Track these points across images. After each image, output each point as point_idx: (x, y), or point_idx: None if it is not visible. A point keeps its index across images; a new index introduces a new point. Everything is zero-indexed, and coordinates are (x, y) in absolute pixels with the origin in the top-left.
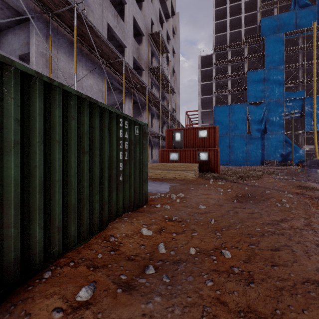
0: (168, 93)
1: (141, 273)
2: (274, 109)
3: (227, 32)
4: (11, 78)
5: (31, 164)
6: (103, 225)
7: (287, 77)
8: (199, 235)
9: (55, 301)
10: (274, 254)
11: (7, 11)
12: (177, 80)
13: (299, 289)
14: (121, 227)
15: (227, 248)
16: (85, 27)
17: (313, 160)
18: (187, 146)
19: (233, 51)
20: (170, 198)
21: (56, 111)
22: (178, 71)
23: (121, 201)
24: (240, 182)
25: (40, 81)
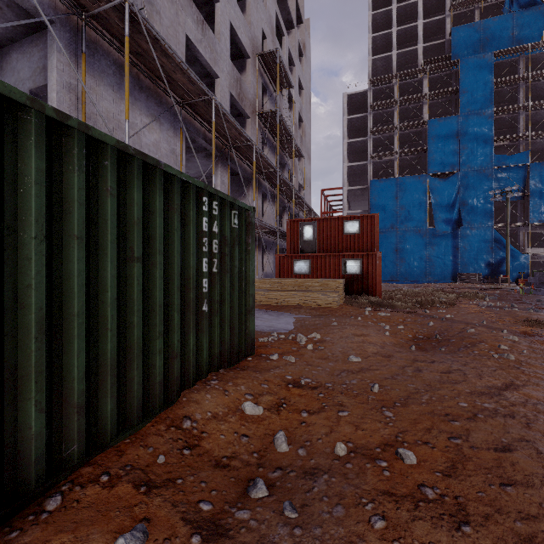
0: (290, 157)
1: (241, 496)
2: (475, 185)
3: (392, 52)
4: None
5: (20, 282)
6: (171, 395)
7: (498, 128)
8: (352, 416)
9: None
10: (502, 459)
11: (9, 12)
12: (306, 136)
13: None
14: (204, 399)
15: (408, 444)
16: (146, 39)
17: None
18: (324, 249)
19: (402, 85)
20: (295, 341)
21: (74, 177)
22: (308, 120)
23: (206, 350)
24: (420, 312)
25: (38, 117)
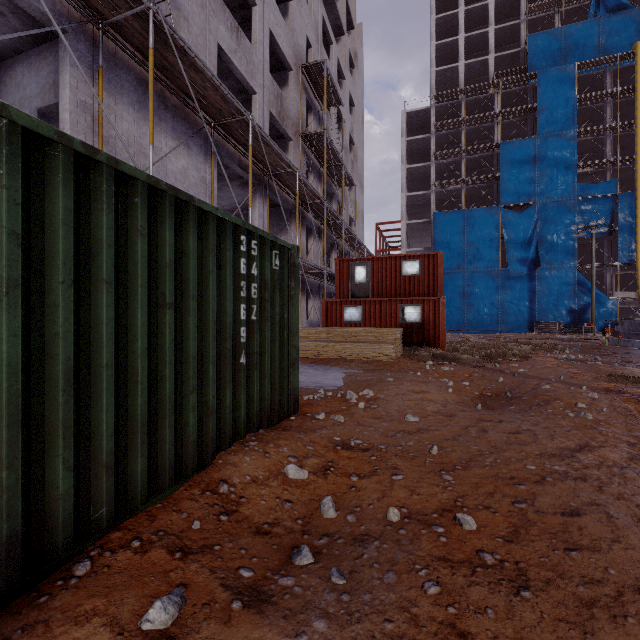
0: (340, 186)
1: (284, 563)
2: (555, 219)
3: (459, 62)
4: (0, 142)
5: (47, 330)
6: (206, 457)
7: (582, 152)
8: (407, 480)
9: (94, 631)
10: (569, 523)
11: (14, 19)
12: (358, 161)
13: (631, 605)
14: (243, 461)
15: (467, 509)
16: (173, 51)
17: (635, 322)
18: (379, 293)
19: (471, 101)
20: (344, 399)
21: (103, 217)
22: (361, 142)
23: (244, 407)
24: (489, 366)
25: (66, 153)
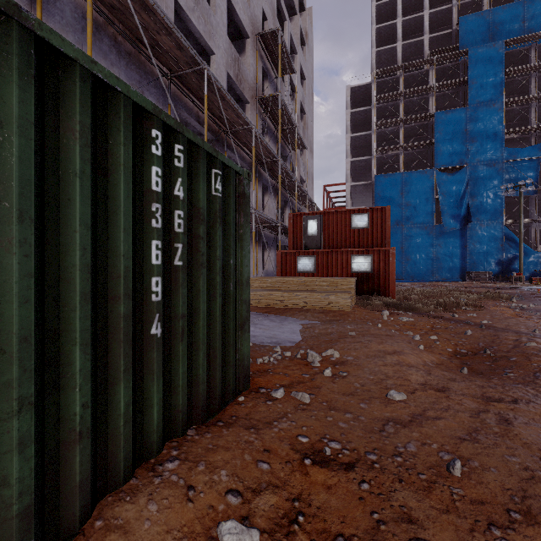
0: (293, 149)
1: None
2: (484, 180)
3: (397, 43)
4: None
5: None
6: (66, 523)
7: (508, 121)
8: None
9: None
10: None
11: None
12: (308, 129)
13: None
14: (143, 517)
15: None
16: None
17: None
18: (330, 244)
19: (408, 77)
20: (305, 362)
21: None
22: (311, 112)
23: (158, 405)
24: (447, 316)
25: None
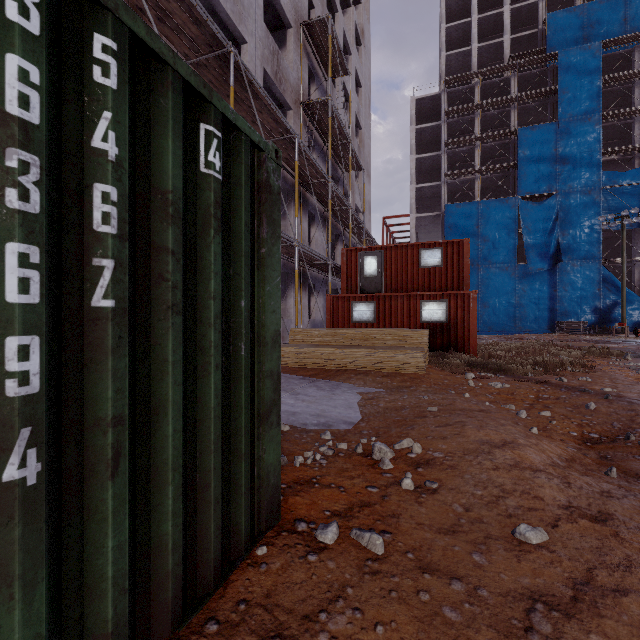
0: (346, 170)
1: None
2: (578, 210)
3: (471, 45)
4: None
5: None
6: None
7: (606, 139)
8: None
9: None
10: None
11: None
12: (365, 147)
13: None
14: None
15: None
16: None
17: None
18: (393, 287)
19: (485, 86)
20: (370, 460)
21: None
22: (368, 127)
23: None
24: (552, 380)
25: None
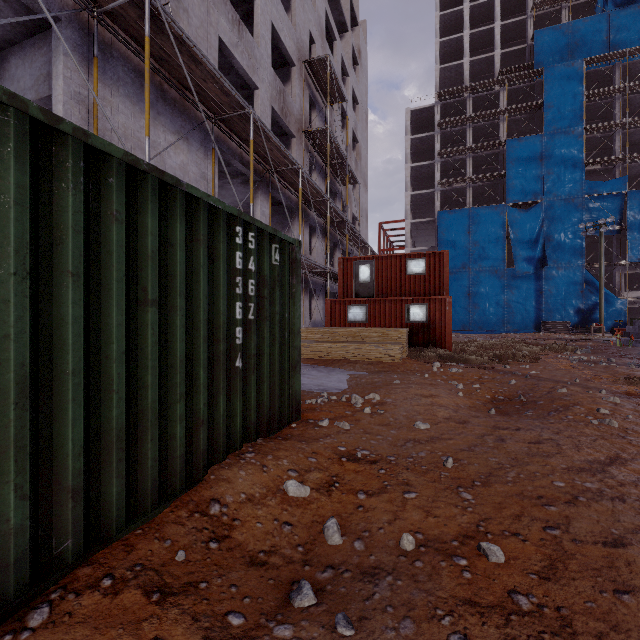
0: (343, 184)
1: (281, 605)
2: (562, 217)
3: (464, 59)
4: None
5: None
6: (196, 473)
7: (590, 149)
8: (421, 499)
9: None
10: (614, 556)
11: (6, 8)
12: (362, 159)
13: None
14: (237, 476)
15: (492, 535)
16: (171, 41)
17: None
18: (384, 292)
19: (476, 99)
20: (349, 403)
21: (68, 197)
22: (365, 140)
23: (240, 416)
24: (499, 367)
25: (19, 118)
